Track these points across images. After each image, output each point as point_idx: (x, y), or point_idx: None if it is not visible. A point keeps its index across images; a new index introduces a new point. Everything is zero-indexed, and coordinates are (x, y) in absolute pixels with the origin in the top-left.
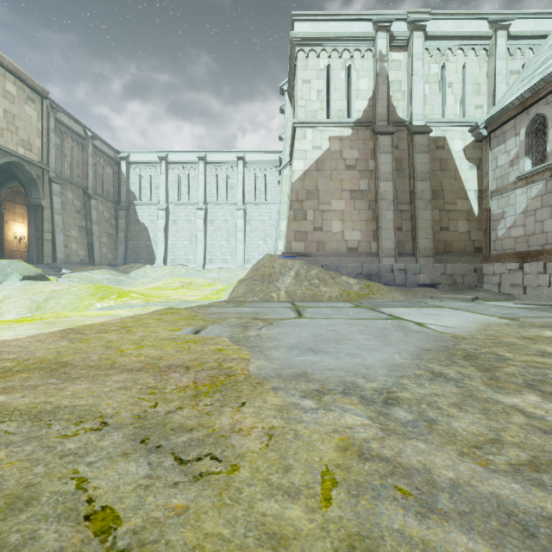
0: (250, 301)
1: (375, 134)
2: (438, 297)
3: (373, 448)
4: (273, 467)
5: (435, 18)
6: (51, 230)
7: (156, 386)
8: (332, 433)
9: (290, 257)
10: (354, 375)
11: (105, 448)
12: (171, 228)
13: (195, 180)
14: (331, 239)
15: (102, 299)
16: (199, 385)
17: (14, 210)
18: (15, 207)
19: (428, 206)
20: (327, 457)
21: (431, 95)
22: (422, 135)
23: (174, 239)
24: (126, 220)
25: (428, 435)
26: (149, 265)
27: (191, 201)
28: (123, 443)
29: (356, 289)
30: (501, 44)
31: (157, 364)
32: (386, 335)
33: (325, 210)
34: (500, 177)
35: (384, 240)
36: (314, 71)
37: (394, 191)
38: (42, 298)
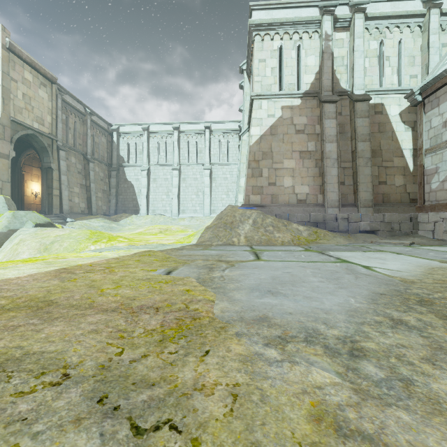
0: (215, 245)
1: (321, 103)
2: (378, 242)
3: (351, 420)
4: (239, 445)
5: (374, 1)
6: (58, 187)
7: (126, 329)
8: (301, 394)
9: (248, 208)
10: (314, 320)
11: (58, 410)
12: (152, 185)
13: (171, 146)
14: (283, 192)
15: (95, 243)
16: (166, 329)
17: (31, 172)
18: (32, 170)
19: (368, 163)
20: (299, 431)
21: (370, 68)
22: (362, 103)
23: (154, 194)
24: (117, 179)
25: (408, 401)
26: (135, 214)
27: (168, 163)
28: (79, 404)
29: (305, 235)
30: (434, 20)
31: (130, 304)
32: (338, 278)
33: (278, 168)
34: (434, 136)
35: (329, 193)
36: (268, 51)
37: (338, 150)
38: (49, 242)
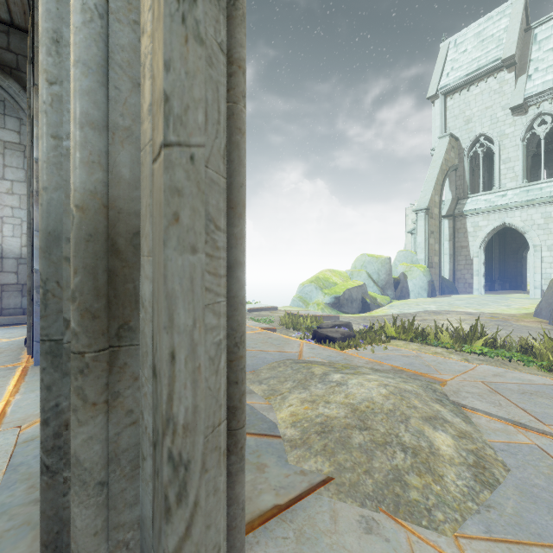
0: None
1: None
2: None
3: None
4: None
5: None
6: None
7: None
8: None
9: None
10: None
11: None
12: None
13: None
14: None
15: None
16: None
17: None
18: None
19: None
20: None
21: None
22: None
23: None
24: None
25: None
26: None
27: None
28: None
29: None
30: None
31: None
32: None
33: None
34: None
35: None
36: None
37: None
38: None
